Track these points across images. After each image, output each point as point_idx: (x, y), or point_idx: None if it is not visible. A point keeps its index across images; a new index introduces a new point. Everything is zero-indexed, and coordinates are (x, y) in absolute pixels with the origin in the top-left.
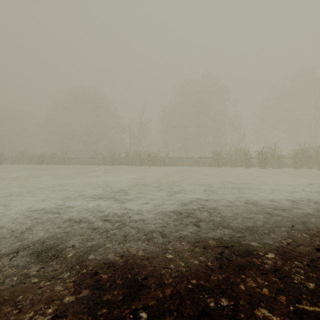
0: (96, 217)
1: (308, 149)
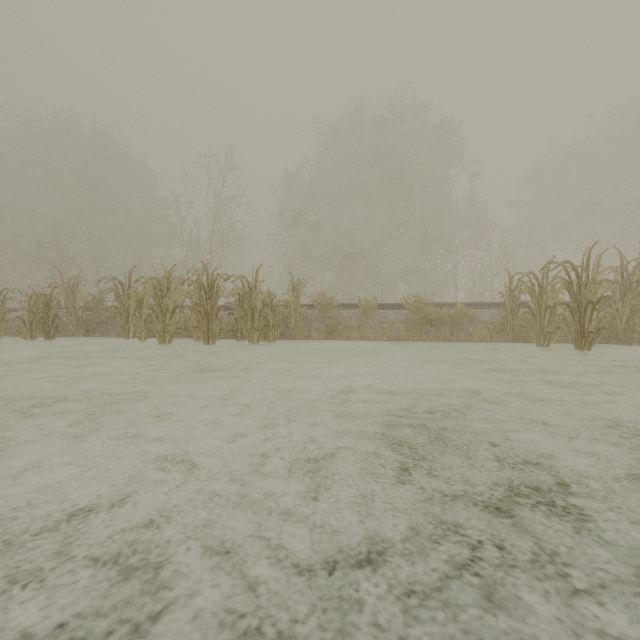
0: None
1: None
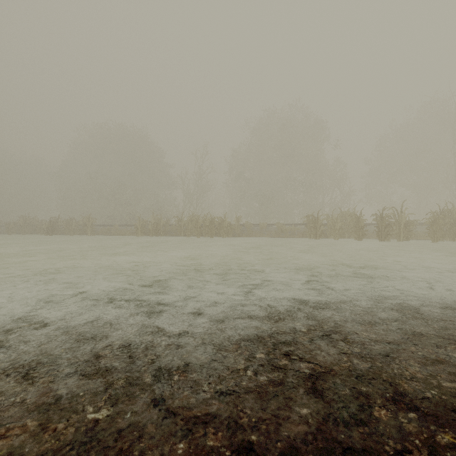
0: (82, 353)
1: (452, 212)
